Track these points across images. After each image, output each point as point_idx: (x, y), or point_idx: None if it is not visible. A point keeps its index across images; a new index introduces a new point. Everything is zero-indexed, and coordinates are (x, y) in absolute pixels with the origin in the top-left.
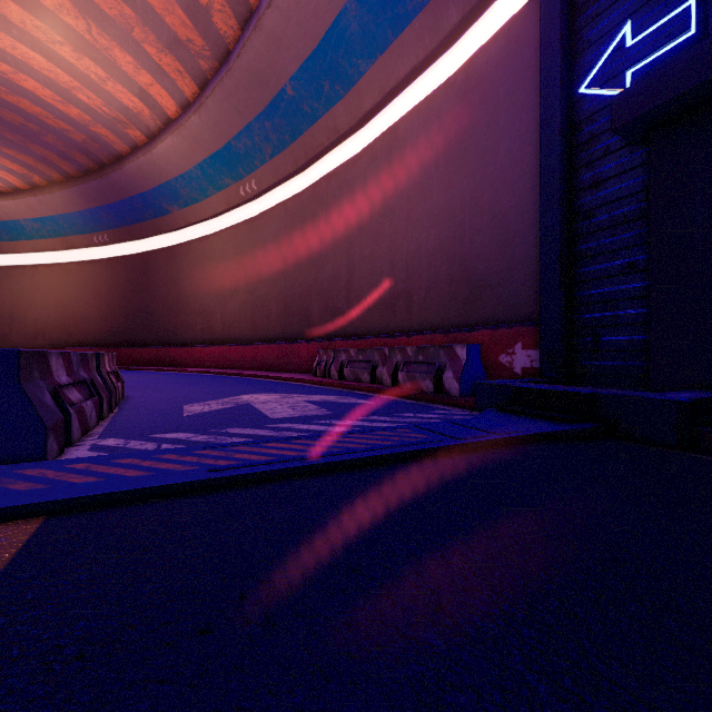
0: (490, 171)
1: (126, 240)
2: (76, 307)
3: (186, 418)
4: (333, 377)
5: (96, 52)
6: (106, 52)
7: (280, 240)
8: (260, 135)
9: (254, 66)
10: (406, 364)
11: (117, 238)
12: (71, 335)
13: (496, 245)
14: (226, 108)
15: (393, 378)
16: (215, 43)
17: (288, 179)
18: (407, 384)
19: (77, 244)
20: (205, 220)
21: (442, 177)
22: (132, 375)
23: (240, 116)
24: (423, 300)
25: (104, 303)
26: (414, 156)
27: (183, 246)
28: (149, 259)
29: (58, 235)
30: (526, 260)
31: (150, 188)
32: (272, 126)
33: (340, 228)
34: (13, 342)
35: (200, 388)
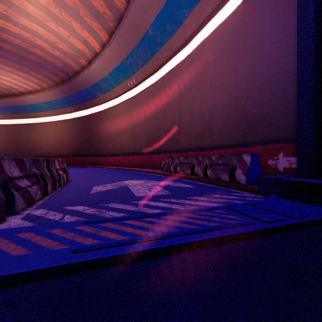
0: (259, 57)
1: (80, 110)
2: (60, 140)
3: (90, 195)
4: (171, 171)
5: (64, 24)
6: (68, 23)
7: (146, 106)
8: (137, 56)
9: (133, 21)
10: (211, 165)
11: (76, 109)
12: (59, 152)
13: (264, 98)
14: (121, 44)
15: (204, 173)
16: (115, 13)
17: (150, 76)
18: (212, 176)
19: (61, 112)
20: (113, 99)
21: (230, 64)
22: (80, 169)
23: (127, 47)
24: (219, 131)
25: (71, 137)
26: (214, 55)
27: (103, 111)
28: (90, 118)
29: (53, 109)
30: (284, 105)
31: (89, 86)
32: (142, 51)
33: (175, 97)
34: (37, 155)
35: (106, 176)
